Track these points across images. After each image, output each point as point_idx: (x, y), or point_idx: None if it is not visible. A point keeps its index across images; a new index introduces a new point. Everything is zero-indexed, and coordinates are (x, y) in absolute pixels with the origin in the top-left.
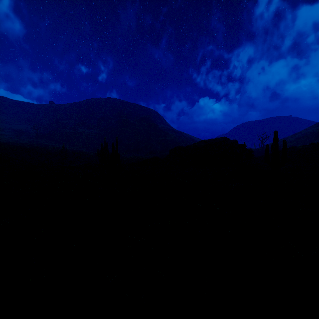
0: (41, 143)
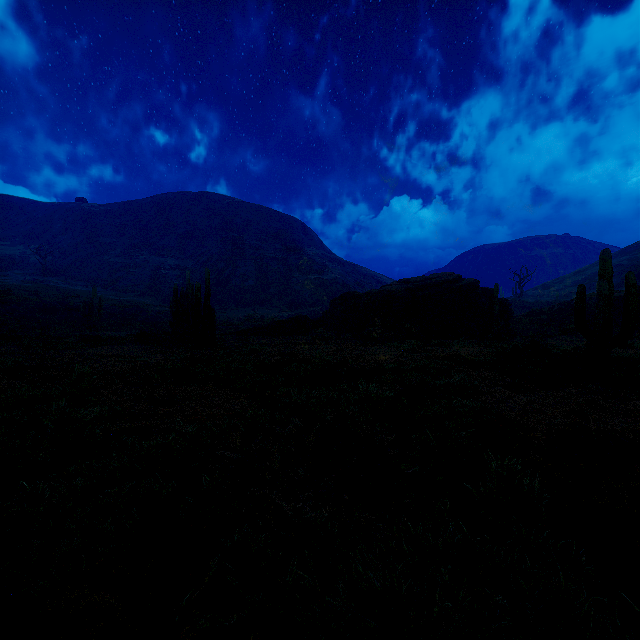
0: (51, 286)
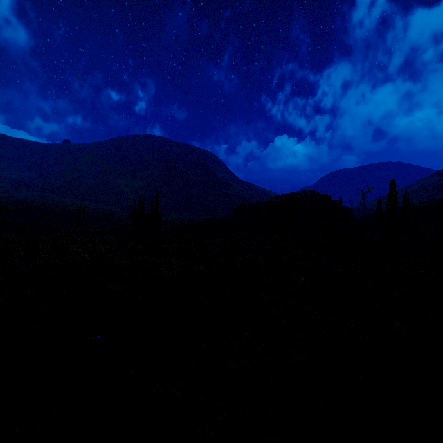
0: (50, 199)
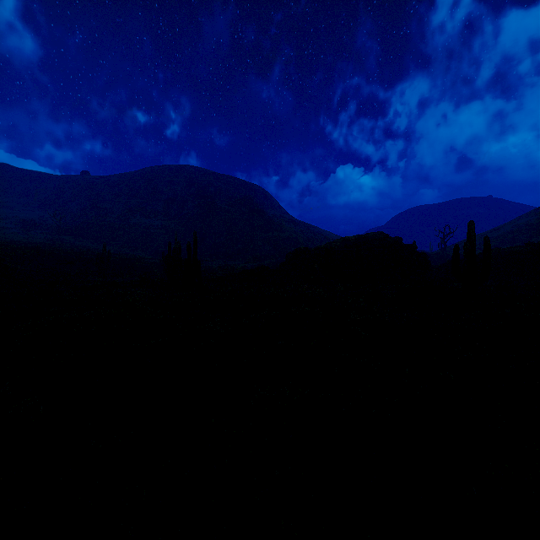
0: (66, 243)
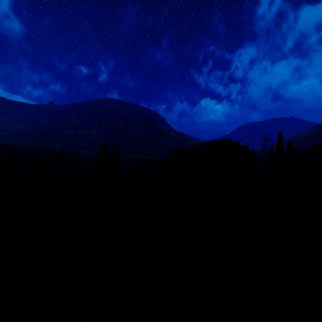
0: (39, 145)
